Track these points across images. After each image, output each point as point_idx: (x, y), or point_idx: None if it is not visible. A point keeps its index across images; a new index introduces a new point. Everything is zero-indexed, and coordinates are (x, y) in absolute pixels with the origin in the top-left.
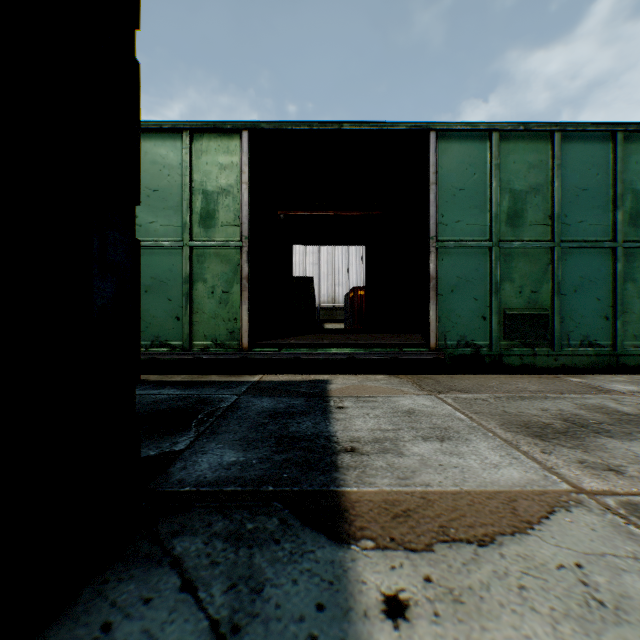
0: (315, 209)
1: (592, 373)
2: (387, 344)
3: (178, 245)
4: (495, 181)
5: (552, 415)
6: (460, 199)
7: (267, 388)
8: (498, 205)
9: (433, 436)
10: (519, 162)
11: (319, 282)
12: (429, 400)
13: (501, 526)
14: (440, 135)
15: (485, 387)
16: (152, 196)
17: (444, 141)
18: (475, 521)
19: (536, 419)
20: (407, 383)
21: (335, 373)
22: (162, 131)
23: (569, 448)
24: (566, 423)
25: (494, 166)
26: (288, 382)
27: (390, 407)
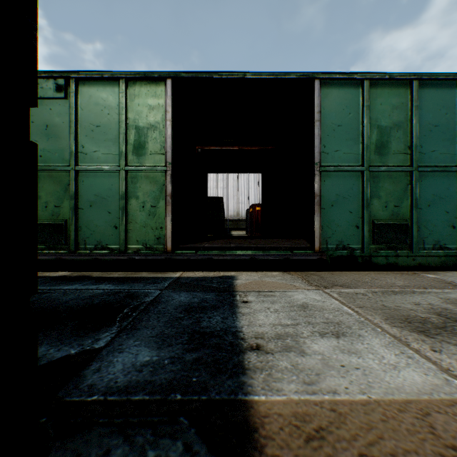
0: (224, 145)
1: (441, 270)
2: (281, 247)
3: (116, 169)
4: (366, 119)
5: (425, 309)
6: (338, 133)
7: (185, 283)
8: (368, 138)
9: (328, 332)
10: (385, 104)
11: (227, 201)
12: (318, 294)
13: (426, 454)
14: (322, 83)
15: (361, 282)
16: (95, 130)
17: (326, 87)
18: (396, 446)
19: (413, 313)
20: (298, 279)
21: (240, 270)
22: (103, 79)
23: (455, 345)
24: (441, 317)
25: (365, 107)
26: (202, 278)
27: (287, 301)
